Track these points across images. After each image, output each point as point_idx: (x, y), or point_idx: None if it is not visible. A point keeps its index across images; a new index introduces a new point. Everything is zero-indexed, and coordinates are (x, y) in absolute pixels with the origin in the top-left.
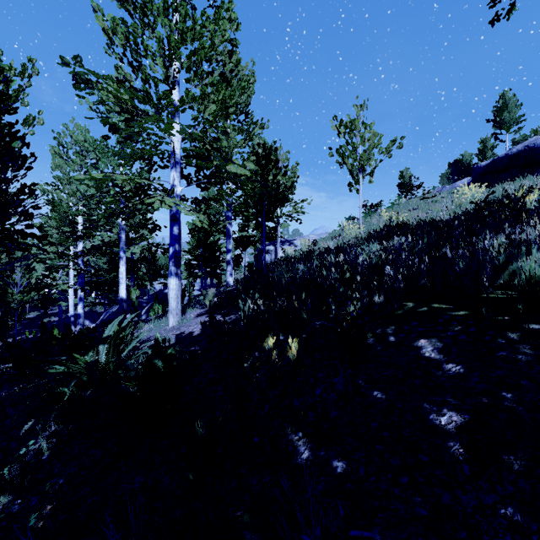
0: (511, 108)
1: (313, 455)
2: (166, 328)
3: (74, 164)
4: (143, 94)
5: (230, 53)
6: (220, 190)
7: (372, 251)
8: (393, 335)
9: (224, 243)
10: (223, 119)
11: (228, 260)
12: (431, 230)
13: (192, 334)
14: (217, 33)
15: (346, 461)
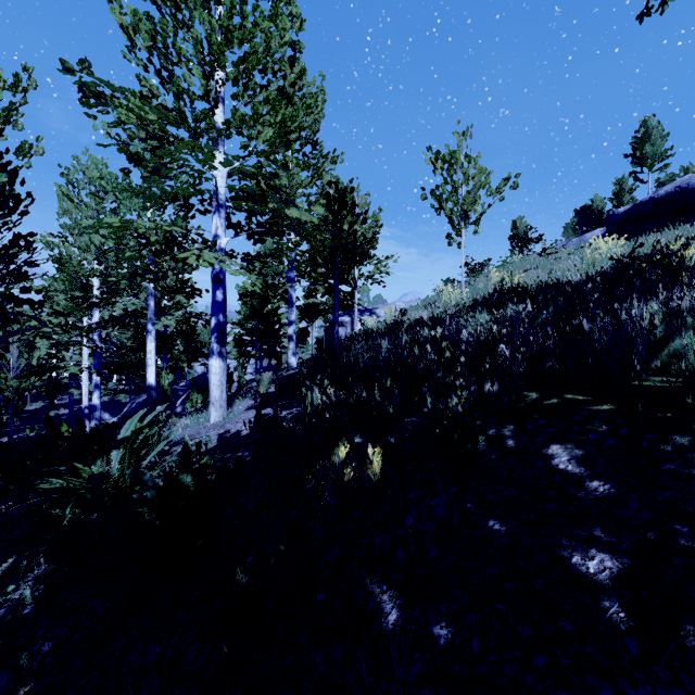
0: (655, 139)
1: (404, 617)
2: (207, 425)
3: (88, 209)
4: (176, 115)
5: (292, 60)
6: (278, 242)
7: (479, 322)
8: (512, 438)
9: (285, 313)
10: (282, 148)
11: (290, 335)
12: (557, 296)
13: (240, 434)
14: (274, 33)
15: (452, 629)
